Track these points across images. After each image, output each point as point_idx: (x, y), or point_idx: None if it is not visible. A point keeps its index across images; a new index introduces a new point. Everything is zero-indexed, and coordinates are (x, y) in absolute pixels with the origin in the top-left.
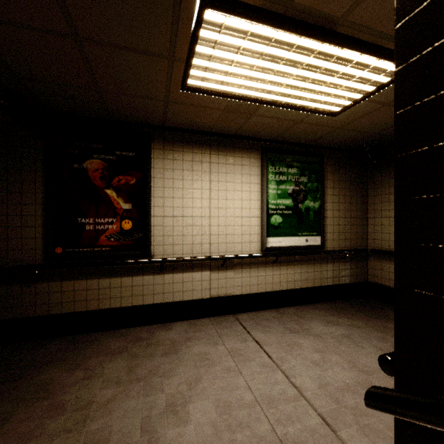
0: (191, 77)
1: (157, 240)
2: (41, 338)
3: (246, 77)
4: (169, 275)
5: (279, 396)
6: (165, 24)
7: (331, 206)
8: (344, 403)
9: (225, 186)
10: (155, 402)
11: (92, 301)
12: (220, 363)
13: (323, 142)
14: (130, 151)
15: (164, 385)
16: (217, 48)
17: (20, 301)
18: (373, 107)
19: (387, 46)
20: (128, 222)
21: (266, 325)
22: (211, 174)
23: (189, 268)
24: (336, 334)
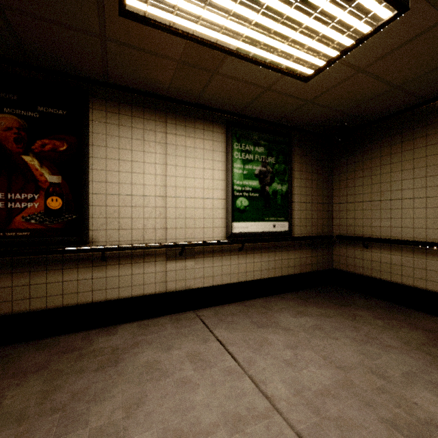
0: None
1: (97, 223)
2: None
3: (205, 2)
4: (114, 267)
5: (247, 413)
6: None
7: (298, 190)
8: (326, 413)
9: (184, 161)
10: None
11: (2, 303)
12: (174, 373)
13: (291, 121)
14: (60, 109)
15: (91, 414)
16: None
17: None
18: (347, 73)
19: None
20: (57, 199)
21: (230, 320)
22: (167, 146)
23: (139, 258)
24: (306, 325)
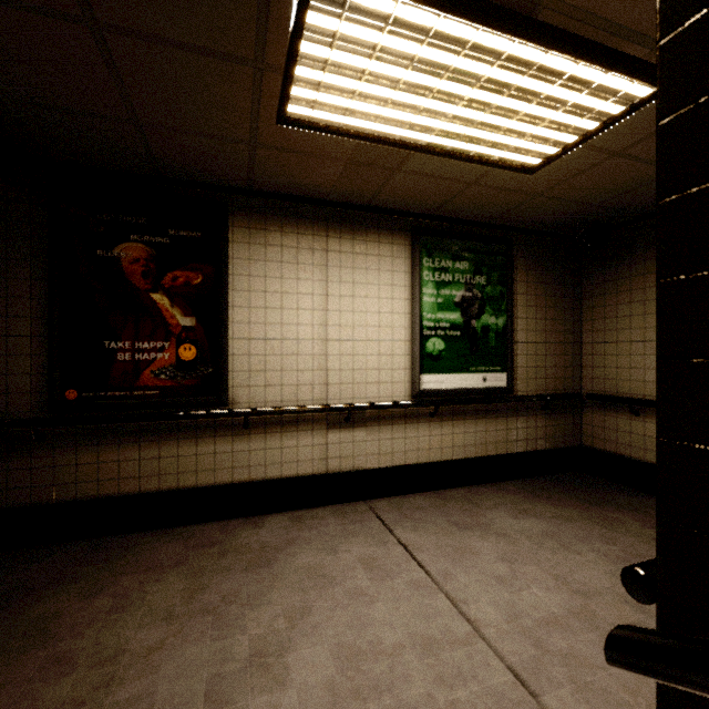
0: (293, 100)
1: (238, 378)
2: (42, 544)
3: (386, 101)
4: (259, 437)
5: (442, 636)
6: (247, 1)
7: (523, 324)
8: (550, 646)
9: (351, 289)
10: (232, 649)
11: (129, 480)
12: (343, 581)
13: (511, 220)
14: (194, 230)
15: (248, 620)
16: (337, 46)
17: (4, 481)
18: (594, 158)
19: (621, 48)
20: (190, 348)
21: (418, 517)
22: (328, 270)
23: (291, 425)
24: (533, 531)
